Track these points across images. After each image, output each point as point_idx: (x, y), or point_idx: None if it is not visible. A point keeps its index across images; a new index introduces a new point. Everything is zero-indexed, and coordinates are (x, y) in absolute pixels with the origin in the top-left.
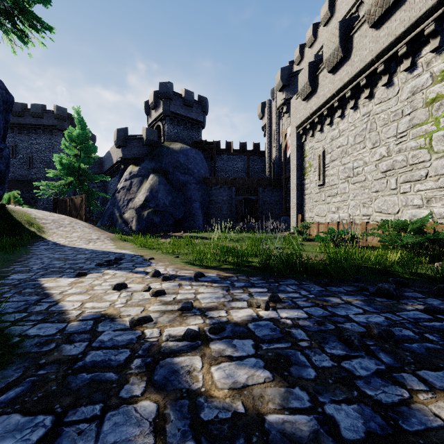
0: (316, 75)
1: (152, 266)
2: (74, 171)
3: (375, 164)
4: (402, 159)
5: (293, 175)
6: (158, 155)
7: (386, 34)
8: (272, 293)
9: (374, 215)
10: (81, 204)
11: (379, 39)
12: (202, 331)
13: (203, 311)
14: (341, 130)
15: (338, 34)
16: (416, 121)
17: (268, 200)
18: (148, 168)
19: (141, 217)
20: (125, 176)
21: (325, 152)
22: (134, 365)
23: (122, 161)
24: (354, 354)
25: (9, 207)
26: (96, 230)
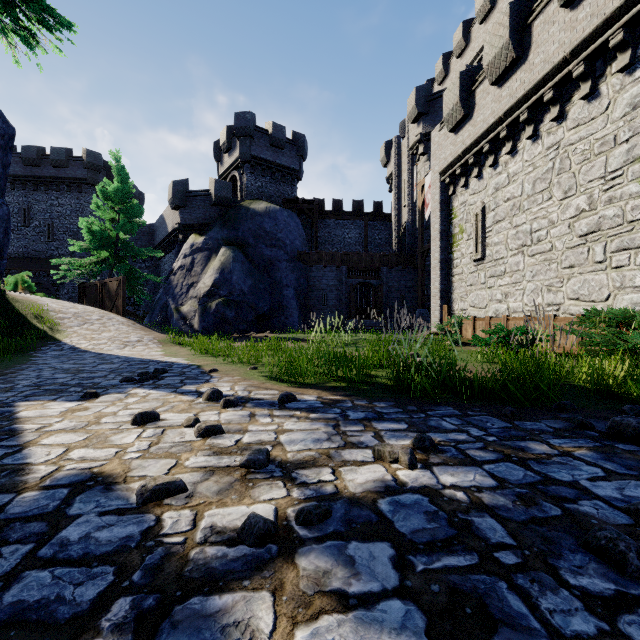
0: (471, 92)
1: (211, 383)
2: (109, 243)
3: (568, 224)
4: (614, 213)
5: (435, 247)
6: (233, 220)
7: (589, 14)
8: (418, 434)
9: (566, 304)
10: (118, 290)
11: (577, 24)
12: (283, 517)
13: (288, 468)
14: (512, 174)
15: (507, 22)
16: (639, 151)
17: (396, 285)
18: (218, 238)
19: (206, 310)
20: (185, 250)
21: (486, 210)
22: (111, 618)
23: (180, 228)
24: (636, 591)
25: (10, 295)
26: (137, 329)
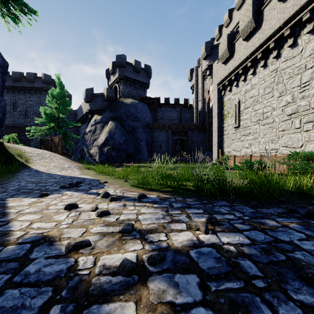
0: (233, 44)
1: (104, 188)
2: (55, 119)
3: (282, 109)
4: (305, 104)
5: (215, 121)
6: (115, 107)
7: (292, 5)
8: (209, 215)
9: (281, 149)
10: (59, 142)
11: (286, 9)
12: (141, 260)
13: (143, 233)
14: (253, 84)
15: (251, 9)
16: None
17: (196, 139)
18: (108, 116)
19: (102, 152)
20: (92, 123)
21: (240, 102)
22: None
23: (89, 112)
24: None
25: (6, 144)
26: (68, 161)
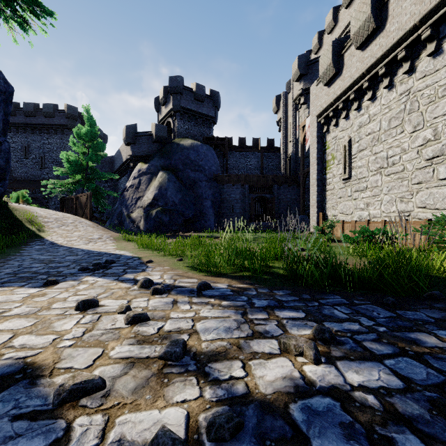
0: (340, 55)
1: (146, 272)
2: (81, 169)
3: (417, 151)
4: None
5: (313, 170)
6: (168, 152)
7: None
8: (318, 325)
9: (415, 211)
10: (86, 202)
11: None
12: (194, 428)
13: (202, 361)
14: (372, 115)
15: (369, 1)
16: None
17: (284, 198)
18: (158, 165)
19: (149, 216)
20: (134, 174)
21: (352, 142)
22: None
23: (131, 159)
24: None
25: (11, 205)
26: (99, 229)
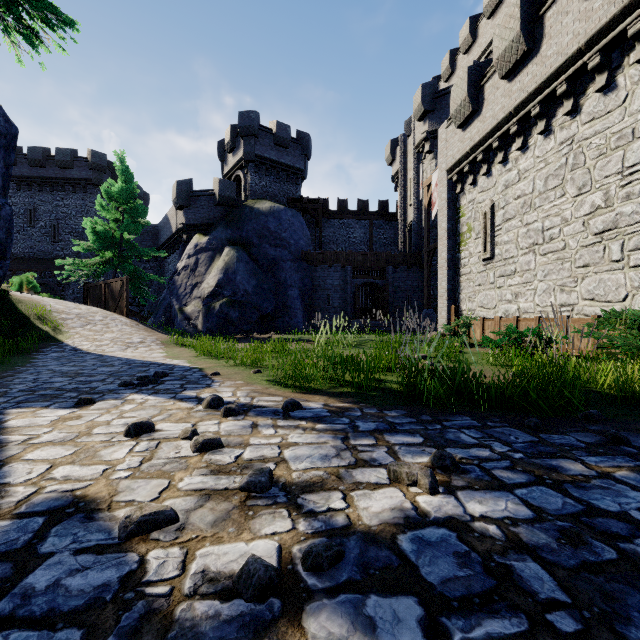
0: (479, 87)
1: (212, 388)
2: (113, 243)
3: (583, 222)
4: (632, 210)
5: (442, 246)
6: (237, 219)
7: (605, 3)
8: (437, 450)
9: (580, 304)
10: (121, 291)
11: (592, 13)
12: (288, 559)
13: (294, 492)
14: (522, 171)
15: (518, 14)
16: None
17: (402, 285)
18: (222, 238)
19: (210, 311)
20: (189, 250)
21: (495, 208)
22: None
23: (184, 228)
24: None
25: (14, 295)
26: (141, 330)
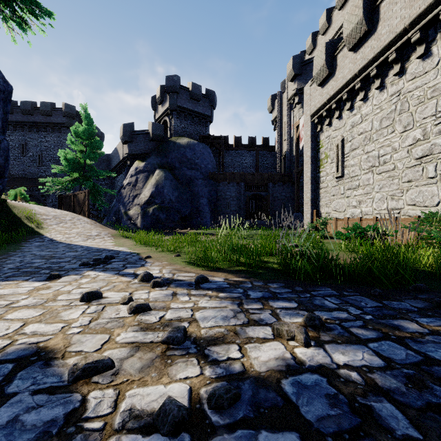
0: (333, 57)
1: (145, 267)
2: (79, 167)
3: (407, 150)
4: None
5: (307, 168)
6: (164, 150)
7: None
8: (309, 313)
9: (405, 208)
10: (84, 199)
11: (414, 2)
12: (196, 399)
13: (202, 345)
14: (364, 115)
15: (361, 4)
16: None
17: (279, 196)
18: (154, 163)
19: (146, 213)
20: (131, 172)
21: (344, 141)
22: None
23: (128, 157)
24: None
25: (10, 203)
26: (97, 226)
